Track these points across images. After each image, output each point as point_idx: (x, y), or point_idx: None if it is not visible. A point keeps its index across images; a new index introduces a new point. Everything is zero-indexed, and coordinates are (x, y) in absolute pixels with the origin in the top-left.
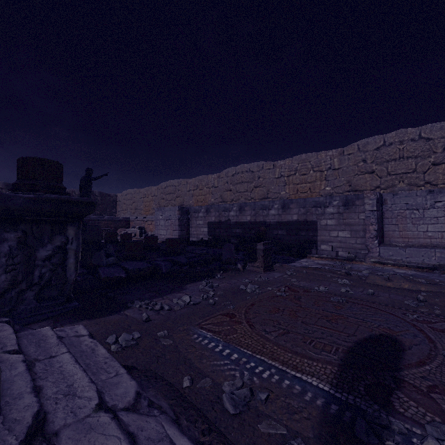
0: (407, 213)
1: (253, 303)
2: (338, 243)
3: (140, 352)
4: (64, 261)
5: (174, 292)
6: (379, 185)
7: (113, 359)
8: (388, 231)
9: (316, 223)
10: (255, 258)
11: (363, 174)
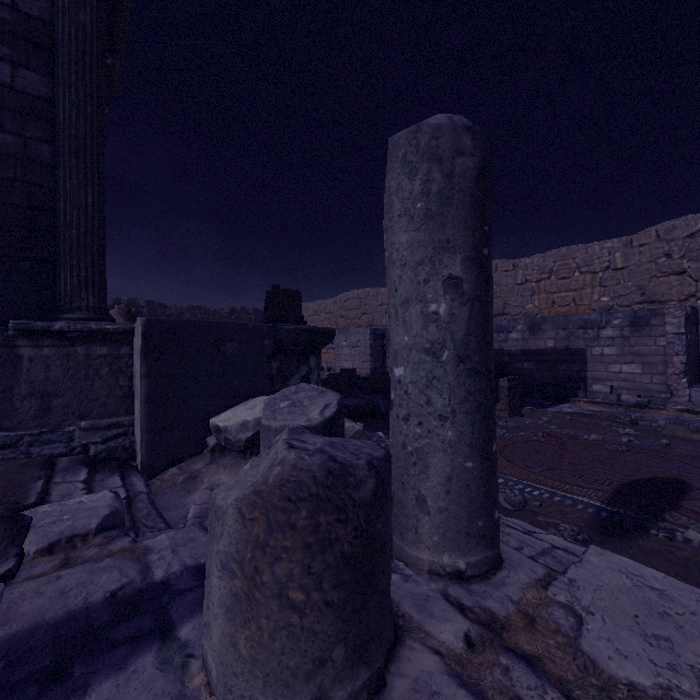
0: None
1: (505, 445)
2: (621, 382)
3: None
4: None
5: None
6: (694, 293)
7: None
8: None
9: (584, 352)
10: (496, 398)
11: (667, 275)
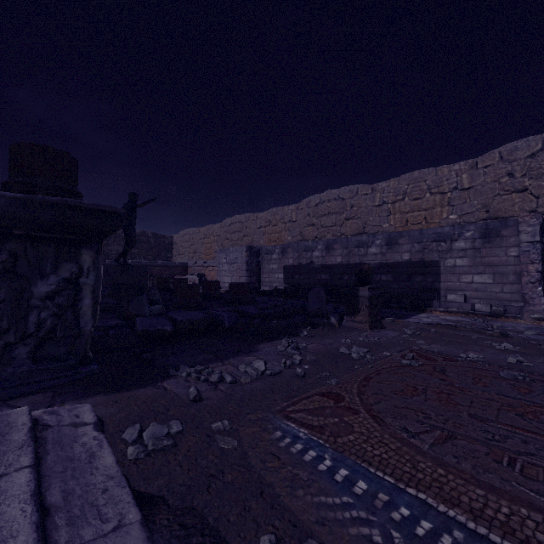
0: None
1: (367, 376)
2: (473, 292)
3: (178, 464)
4: (76, 301)
5: (240, 354)
6: (535, 209)
7: (122, 482)
8: None
9: (437, 264)
10: (356, 309)
11: (509, 193)
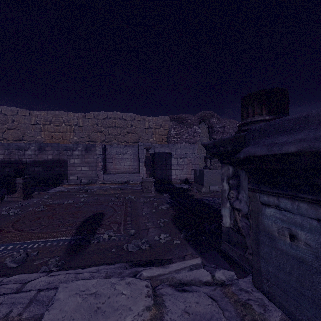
0: (117, 156)
1: (18, 219)
2: (81, 174)
3: None
4: None
5: None
6: (105, 140)
7: None
8: (108, 166)
9: (66, 161)
10: (14, 190)
11: (97, 132)
